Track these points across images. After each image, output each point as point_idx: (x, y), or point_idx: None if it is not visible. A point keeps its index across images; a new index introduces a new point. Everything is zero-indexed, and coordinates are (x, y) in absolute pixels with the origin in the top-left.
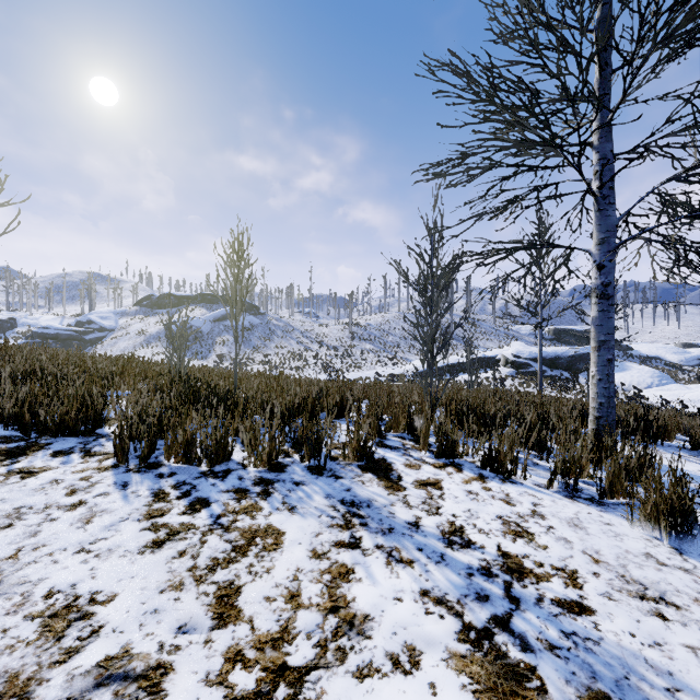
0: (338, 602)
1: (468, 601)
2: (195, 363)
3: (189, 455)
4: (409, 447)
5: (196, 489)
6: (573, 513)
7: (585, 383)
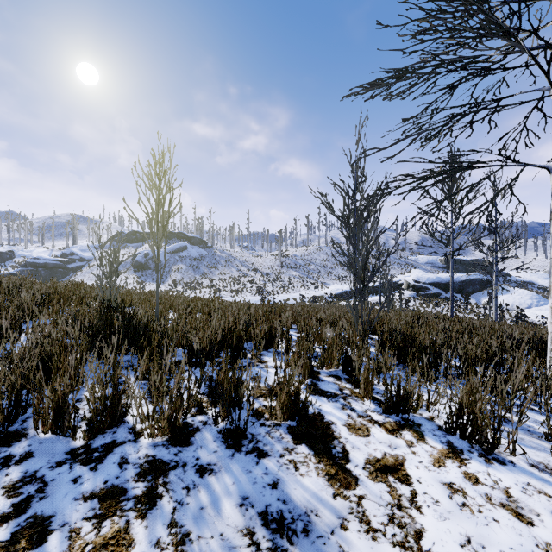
0: None
1: None
2: (154, 287)
3: (60, 423)
4: (348, 394)
5: (43, 493)
6: None
7: (475, 303)
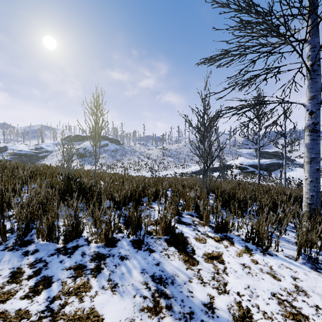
0: None
1: None
2: (89, 167)
3: (50, 236)
4: (197, 223)
5: (46, 267)
6: None
7: (274, 177)
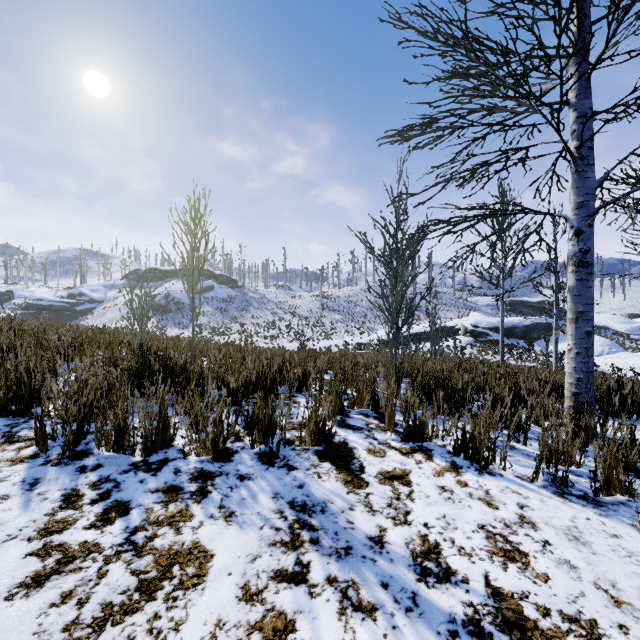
0: None
1: None
2: (177, 332)
3: (121, 443)
4: (373, 427)
5: (118, 488)
6: (569, 519)
7: (540, 351)
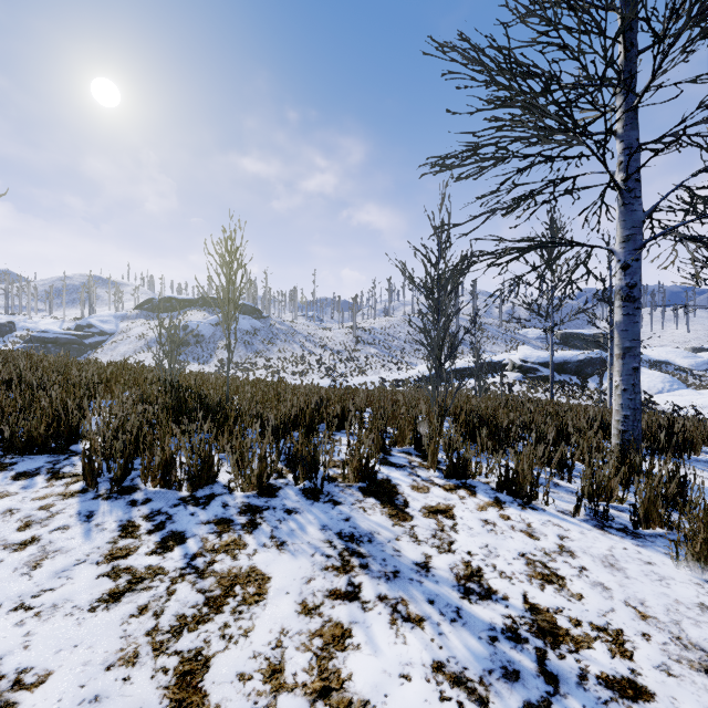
0: (330, 680)
1: (493, 679)
2: (196, 368)
3: (168, 478)
4: (416, 465)
5: (172, 520)
6: (607, 549)
7: (594, 388)
